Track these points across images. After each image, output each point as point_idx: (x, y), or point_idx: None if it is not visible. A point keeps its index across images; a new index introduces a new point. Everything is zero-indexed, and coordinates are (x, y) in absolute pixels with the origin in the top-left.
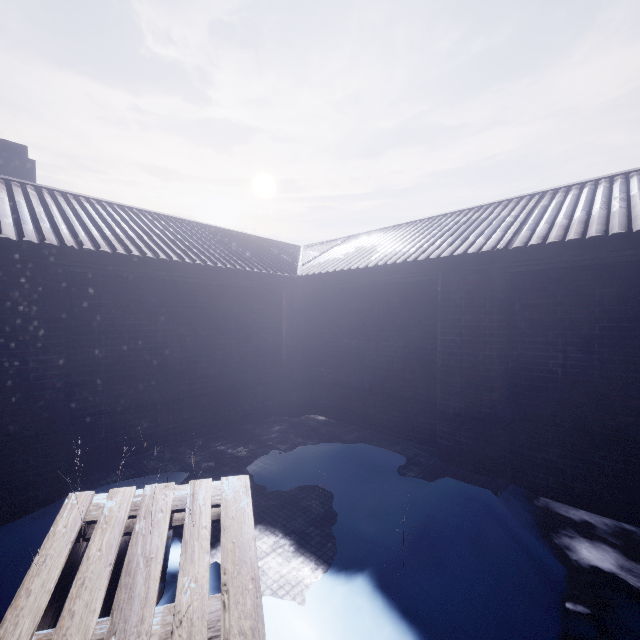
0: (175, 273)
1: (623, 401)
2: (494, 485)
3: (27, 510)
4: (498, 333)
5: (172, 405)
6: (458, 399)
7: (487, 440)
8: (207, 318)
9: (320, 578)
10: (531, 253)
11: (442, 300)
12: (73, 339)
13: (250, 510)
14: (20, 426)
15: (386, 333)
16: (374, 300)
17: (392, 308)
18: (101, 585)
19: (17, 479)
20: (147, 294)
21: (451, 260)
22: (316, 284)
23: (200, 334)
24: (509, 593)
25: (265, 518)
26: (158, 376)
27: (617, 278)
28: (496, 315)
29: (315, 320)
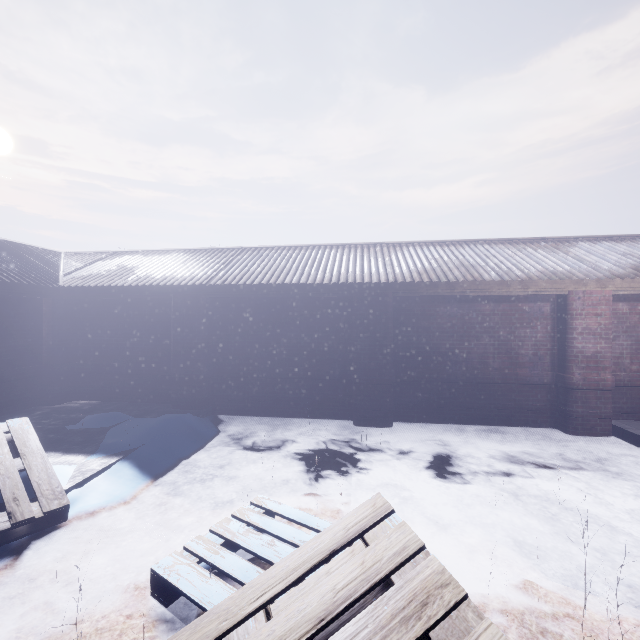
0: None
1: (256, 360)
2: (198, 412)
3: None
4: (203, 330)
5: None
6: (182, 369)
7: (197, 389)
8: None
9: (81, 457)
10: (217, 289)
11: (173, 311)
12: None
13: (33, 430)
14: None
15: (140, 332)
16: (131, 309)
17: (144, 315)
18: None
19: None
20: None
21: (179, 288)
22: (79, 294)
23: None
24: (182, 442)
25: None
26: None
27: (254, 304)
28: (201, 320)
29: (78, 323)
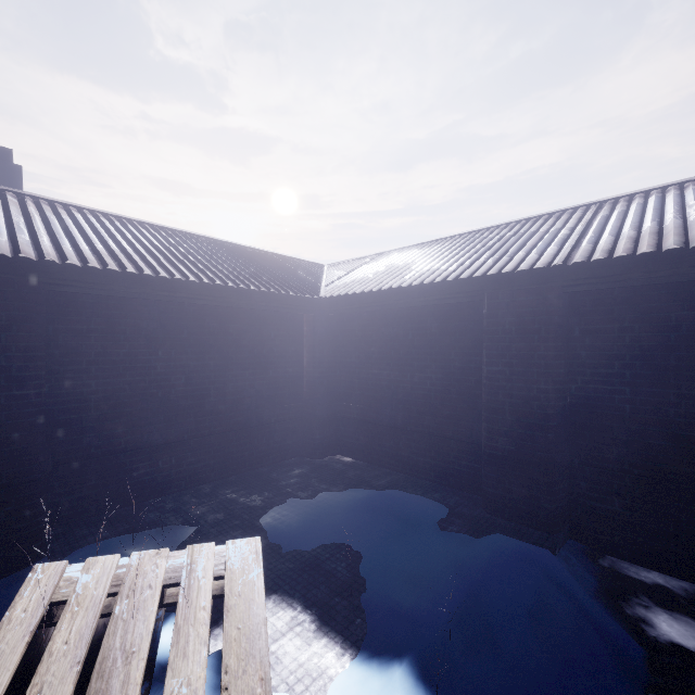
0: (178, 293)
1: None
2: (551, 542)
3: None
4: (555, 363)
5: (175, 446)
6: (507, 440)
7: (542, 488)
8: (216, 346)
9: (347, 667)
10: (595, 269)
11: (488, 325)
12: (56, 370)
13: (261, 584)
14: None
15: (422, 363)
16: (408, 325)
17: (429, 334)
18: (64, 693)
19: None
20: (146, 318)
21: (499, 278)
22: (342, 307)
23: (208, 364)
24: (581, 686)
25: (281, 586)
26: (159, 413)
27: None
28: (553, 342)
29: (341, 348)
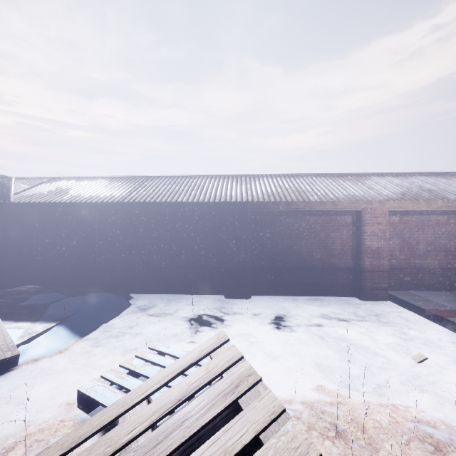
0: None
1: (157, 255)
2: (116, 292)
3: None
4: (119, 234)
5: None
6: (104, 262)
7: (115, 276)
8: None
9: (28, 324)
10: (130, 205)
11: (98, 221)
12: None
13: None
14: None
15: (73, 235)
16: (66, 219)
17: (76, 223)
18: None
19: None
20: None
21: (102, 204)
22: (26, 208)
23: None
24: (103, 311)
25: None
26: None
27: (156, 215)
28: (118, 227)
29: (25, 229)
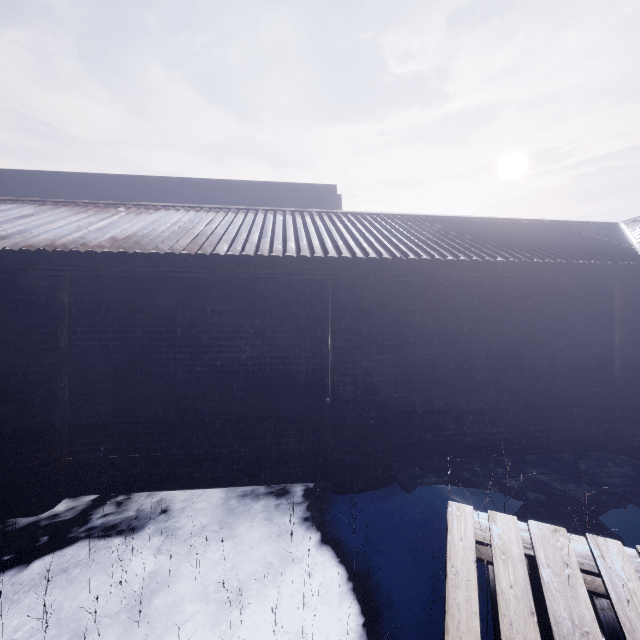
0: (485, 274)
1: None
2: None
3: (371, 486)
4: None
5: (476, 415)
6: None
7: None
8: (513, 322)
9: None
10: None
11: None
12: (395, 341)
13: None
14: (367, 414)
15: None
16: None
17: None
18: (534, 638)
19: (365, 458)
20: (453, 298)
21: None
22: None
23: (505, 340)
24: None
25: None
26: (463, 382)
27: None
28: None
29: None
